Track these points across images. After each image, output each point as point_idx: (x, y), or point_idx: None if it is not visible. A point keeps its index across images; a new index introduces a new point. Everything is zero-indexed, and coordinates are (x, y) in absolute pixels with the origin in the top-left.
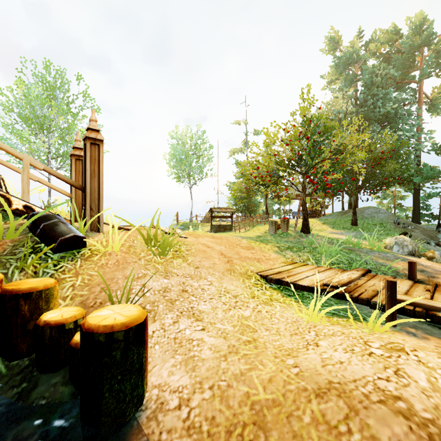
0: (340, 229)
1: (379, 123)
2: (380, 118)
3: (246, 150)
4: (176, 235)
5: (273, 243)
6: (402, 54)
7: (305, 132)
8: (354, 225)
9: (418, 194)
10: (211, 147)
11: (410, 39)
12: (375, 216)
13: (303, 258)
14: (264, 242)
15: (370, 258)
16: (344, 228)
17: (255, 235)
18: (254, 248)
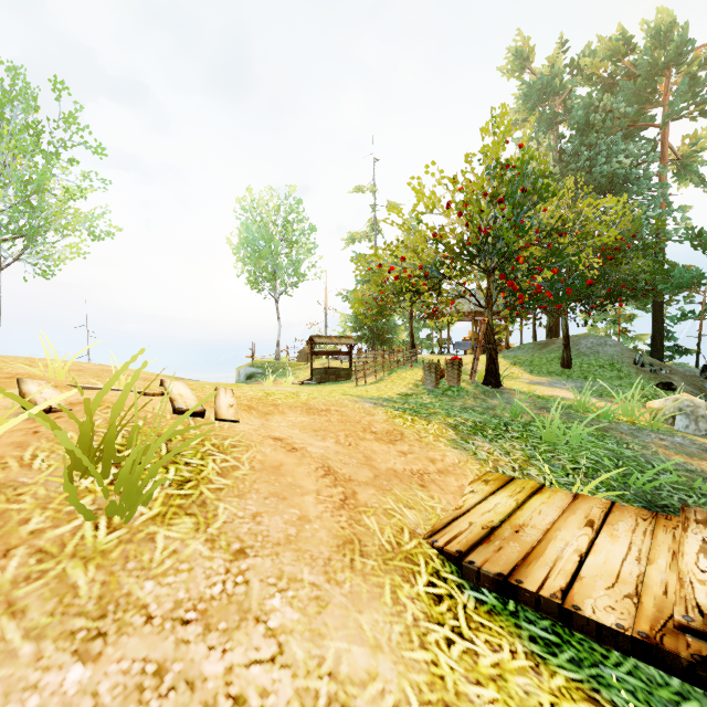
0: (543, 374)
1: (597, 194)
2: (599, 185)
3: (374, 236)
4: (208, 413)
5: (441, 416)
6: (634, 79)
7: (494, 191)
8: (566, 368)
9: (661, 314)
10: (313, 228)
11: (649, 53)
12: (599, 350)
13: (516, 459)
14: (423, 416)
15: (651, 450)
16: (551, 373)
17: (398, 392)
18: (404, 435)
